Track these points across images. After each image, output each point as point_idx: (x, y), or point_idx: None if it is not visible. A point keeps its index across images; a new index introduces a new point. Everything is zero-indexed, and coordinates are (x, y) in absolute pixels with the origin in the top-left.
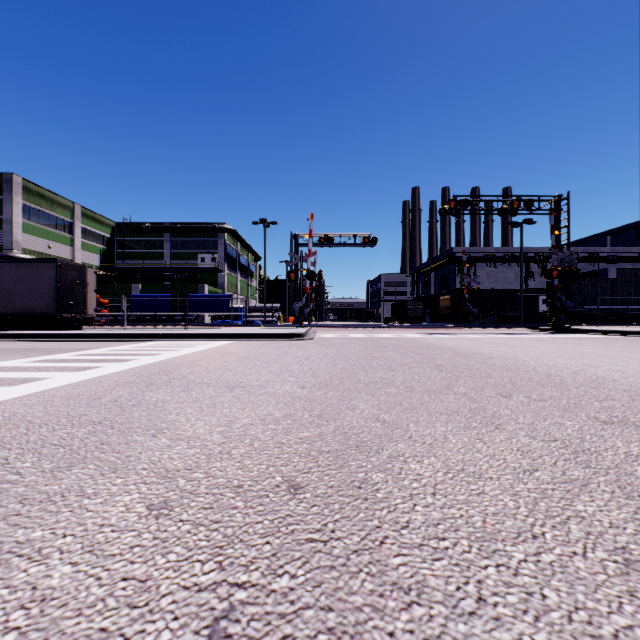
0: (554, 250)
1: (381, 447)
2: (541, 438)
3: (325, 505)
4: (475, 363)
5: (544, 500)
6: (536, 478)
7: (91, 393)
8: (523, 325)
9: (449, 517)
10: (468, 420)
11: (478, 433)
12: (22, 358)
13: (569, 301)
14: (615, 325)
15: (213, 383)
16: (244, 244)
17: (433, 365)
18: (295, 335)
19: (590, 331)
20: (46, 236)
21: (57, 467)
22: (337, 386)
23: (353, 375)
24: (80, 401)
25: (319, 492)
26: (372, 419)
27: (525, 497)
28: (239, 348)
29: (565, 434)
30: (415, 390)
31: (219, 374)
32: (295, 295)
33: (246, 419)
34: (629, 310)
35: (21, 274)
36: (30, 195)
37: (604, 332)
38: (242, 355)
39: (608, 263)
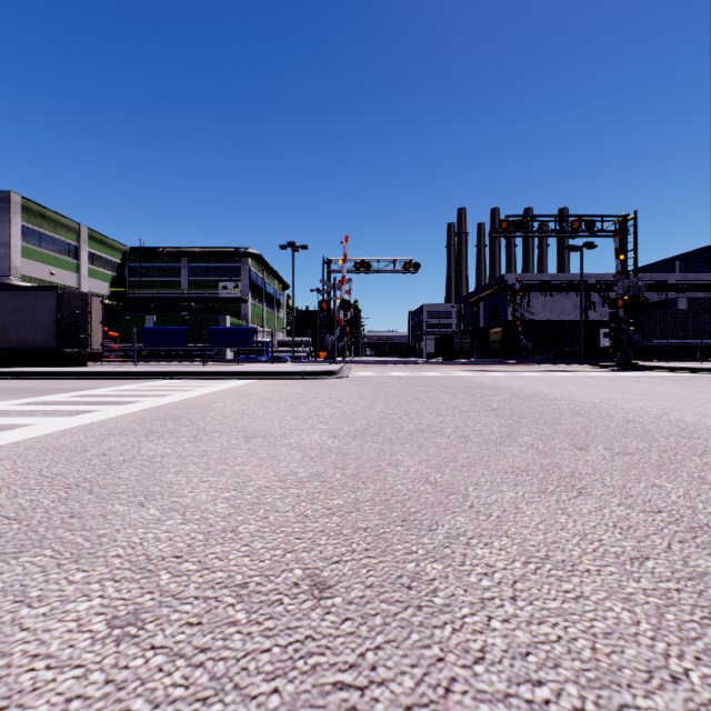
0: (619, 277)
1: (435, 521)
2: (640, 508)
3: (362, 618)
4: (537, 406)
5: (671, 609)
6: (650, 571)
7: (77, 444)
8: (584, 361)
9: (542, 641)
10: (542, 481)
11: (558, 500)
12: (8, 400)
13: (636, 334)
14: (687, 361)
15: (227, 431)
16: (271, 271)
17: (488, 408)
18: (327, 373)
19: (660, 368)
20: (48, 261)
21: (1, 553)
22: (376, 435)
23: (395, 421)
24: (60, 455)
25: (353, 595)
26: (421, 480)
27: (643, 604)
28: (262, 388)
29: (670, 502)
30: (470, 440)
31: (235, 420)
32: (327, 328)
33: (262, 480)
34: (702, 344)
35: (17, 303)
36: (30, 215)
37: (677, 369)
38: (265, 396)
39: (677, 292)
